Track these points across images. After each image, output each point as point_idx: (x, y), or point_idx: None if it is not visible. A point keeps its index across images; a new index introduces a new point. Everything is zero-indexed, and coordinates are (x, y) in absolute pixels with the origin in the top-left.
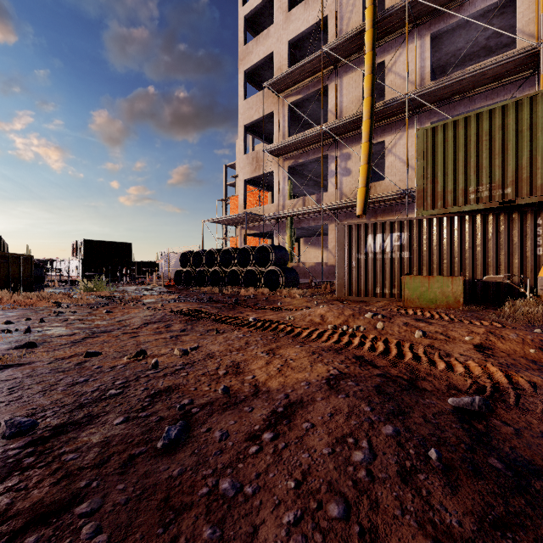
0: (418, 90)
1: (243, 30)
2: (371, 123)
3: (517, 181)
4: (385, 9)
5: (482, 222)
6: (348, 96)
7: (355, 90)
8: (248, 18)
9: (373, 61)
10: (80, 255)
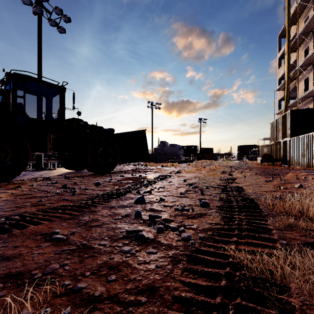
0: (299, 97)
1: (277, 64)
2: (284, 111)
3: (275, 137)
4: (294, 69)
5: (277, 145)
6: (300, 89)
7: (302, 87)
8: (281, 56)
9: (287, 90)
10: (239, 151)
